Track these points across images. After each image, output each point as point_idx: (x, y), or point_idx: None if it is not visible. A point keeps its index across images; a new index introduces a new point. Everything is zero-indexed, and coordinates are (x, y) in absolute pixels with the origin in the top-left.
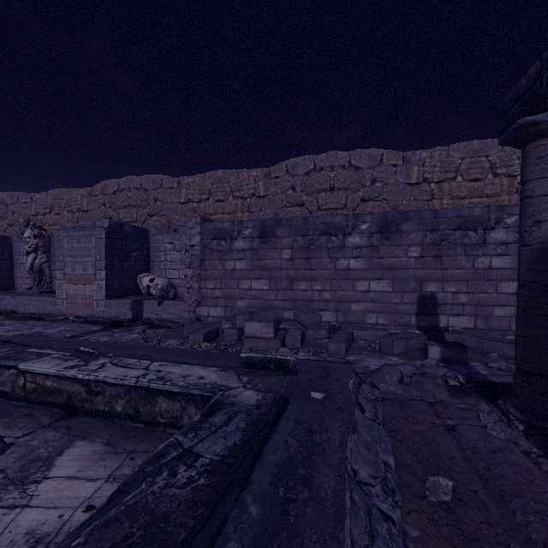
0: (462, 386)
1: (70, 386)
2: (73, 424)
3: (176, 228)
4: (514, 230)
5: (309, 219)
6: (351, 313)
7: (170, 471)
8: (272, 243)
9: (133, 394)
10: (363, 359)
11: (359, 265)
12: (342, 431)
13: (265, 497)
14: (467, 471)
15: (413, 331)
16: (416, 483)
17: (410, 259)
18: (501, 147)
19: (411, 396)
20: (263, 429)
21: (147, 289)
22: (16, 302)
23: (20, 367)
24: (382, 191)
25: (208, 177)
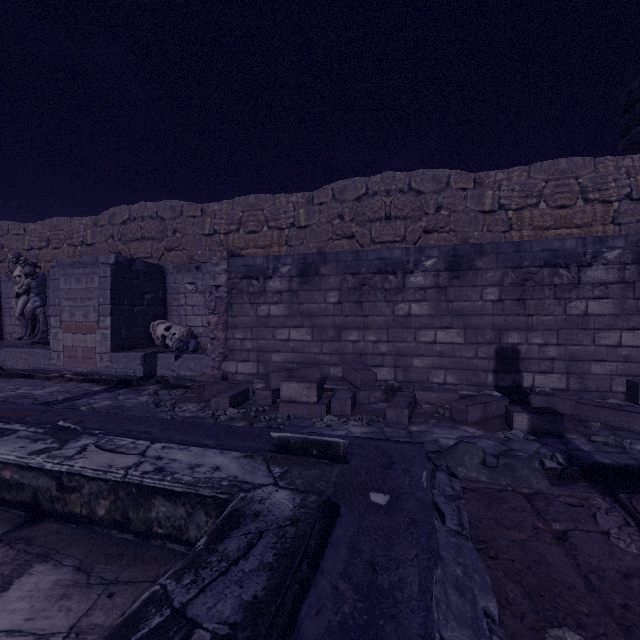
0: (564, 470)
1: (36, 479)
2: (36, 534)
3: (199, 265)
4: (616, 267)
5: (361, 254)
6: (413, 370)
7: None
8: (316, 283)
9: (120, 492)
10: (431, 430)
11: (422, 310)
12: (420, 565)
13: None
14: (598, 612)
15: (491, 393)
16: (527, 635)
17: (486, 302)
18: (593, 167)
19: (499, 485)
20: (300, 567)
21: (162, 340)
22: (2, 355)
23: None
24: (449, 220)
25: (238, 204)
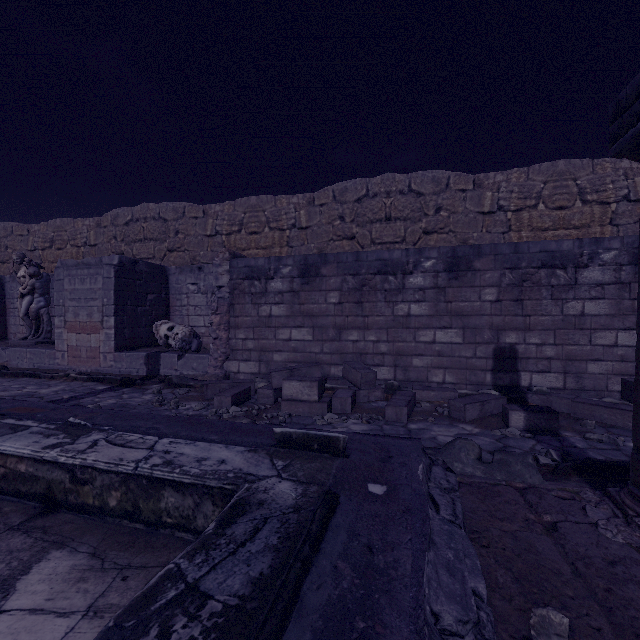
0: (558, 466)
1: (50, 472)
2: (51, 524)
3: (201, 265)
4: (612, 268)
5: (361, 255)
6: (412, 369)
7: (162, 627)
8: (316, 284)
9: (131, 484)
10: (429, 427)
11: (422, 310)
12: (414, 548)
13: None
14: (583, 595)
15: (489, 392)
16: (515, 615)
17: (485, 303)
18: (592, 169)
19: (494, 480)
20: (302, 548)
21: (165, 340)
22: (7, 355)
23: None
24: (448, 221)
25: (239, 205)
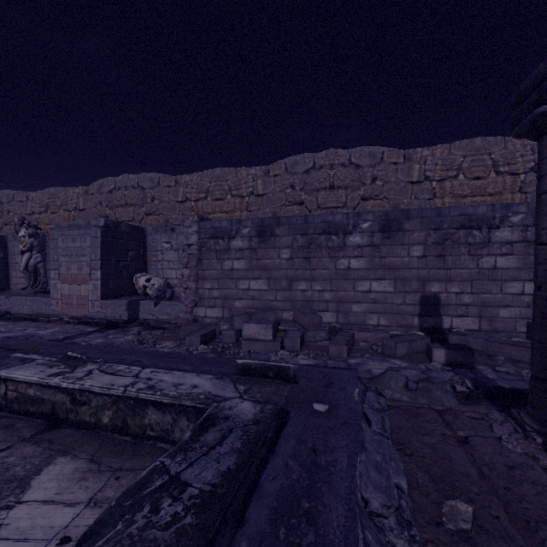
0: (471, 392)
1: (54, 395)
2: (55, 437)
3: (174, 227)
4: (519, 229)
5: (309, 218)
6: (352, 314)
7: (153, 505)
8: (271, 242)
9: (120, 404)
10: (365, 362)
11: (360, 264)
12: (349, 451)
13: (262, 540)
14: (486, 491)
15: (416, 333)
16: (430, 506)
17: (412, 258)
18: (504, 145)
19: (418, 404)
20: (261, 450)
21: (143, 289)
22: (10, 303)
23: (1, 375)
24: (382, 189)
25: (206, 175)
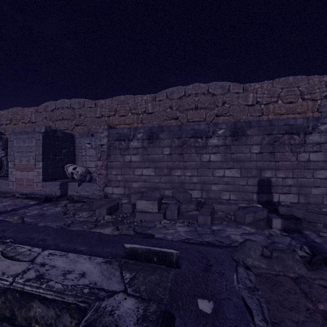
0: (312, 258)
1: None
2: None
3: (93, 133)
4: (325, 134)
5: (182, 127)
6: (211, 192)
7: None
8: (157, 143)
9: (8, 295)
10: (224, 228)
11: (217, 158)
12: None
13: None
14: None
15: (256, 205)
16: None
17: (253, 154)
18: (307, 81)
19: (274, 271)
20: None
21: (71, 175)
22: None
23: None
24: (229, 109)
25: (115, 100)
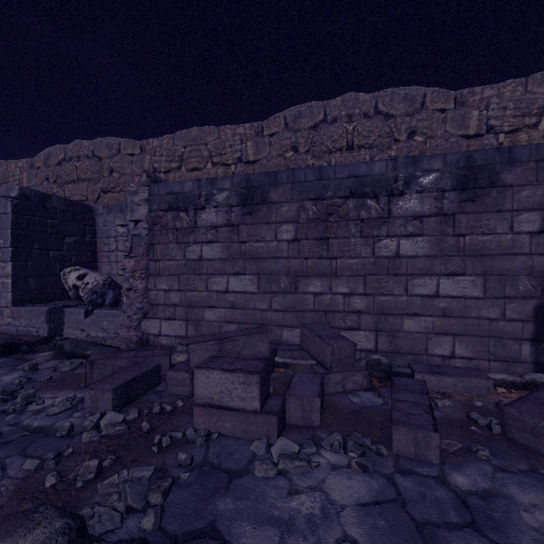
0: None
1: None
2: None
3: None
4: None
5: (326, 170)
6: (403, 336)
7: None
8: (263, 214)
9: None
10: (499, 487)
11: (418, 248)
12: None
13: None
14: None
15: None
16: None
17: (520, 235)
18: None
19: None
20: None
21: (75, 291)
22: None
23: None
24: (424, 147)
25: (179, 138)
